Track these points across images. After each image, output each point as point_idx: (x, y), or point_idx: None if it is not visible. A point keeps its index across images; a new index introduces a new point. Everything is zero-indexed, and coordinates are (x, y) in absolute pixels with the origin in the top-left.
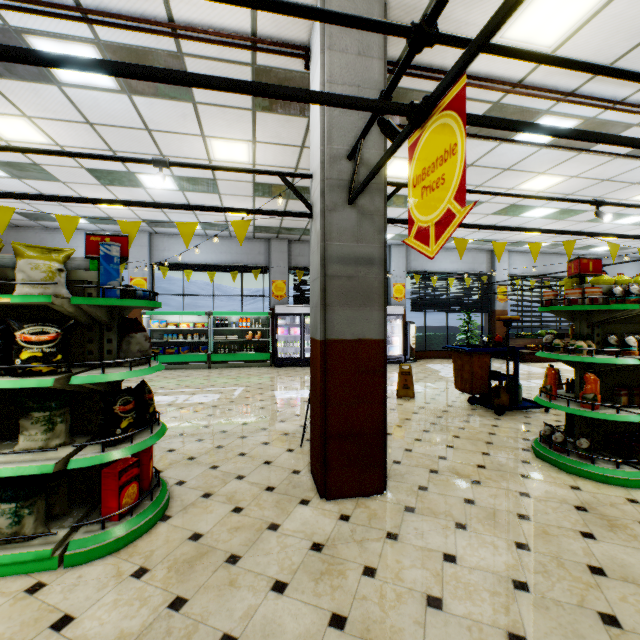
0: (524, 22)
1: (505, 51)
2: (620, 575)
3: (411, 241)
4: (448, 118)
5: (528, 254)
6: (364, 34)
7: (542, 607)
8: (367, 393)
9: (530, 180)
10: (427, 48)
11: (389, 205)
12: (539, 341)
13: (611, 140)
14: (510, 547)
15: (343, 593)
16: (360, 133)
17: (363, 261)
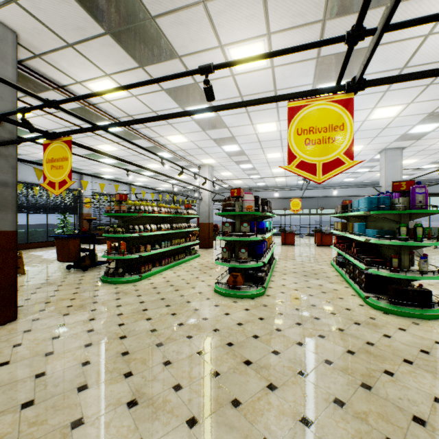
0: (97, 85)
1: (87, 121)
2: (126, 304)
3: (45, 185)
4: (65, 146)
5: (103, 181)
6: (1, 46)
7: (100, 320)
8: (4, 263)
9: (103, 145)
10: (43, 66)
11: None
12: None
13: (122, 160)
14: (89, 312)
15: (4, 357)
16: (4, 113)
17: (0, 184)
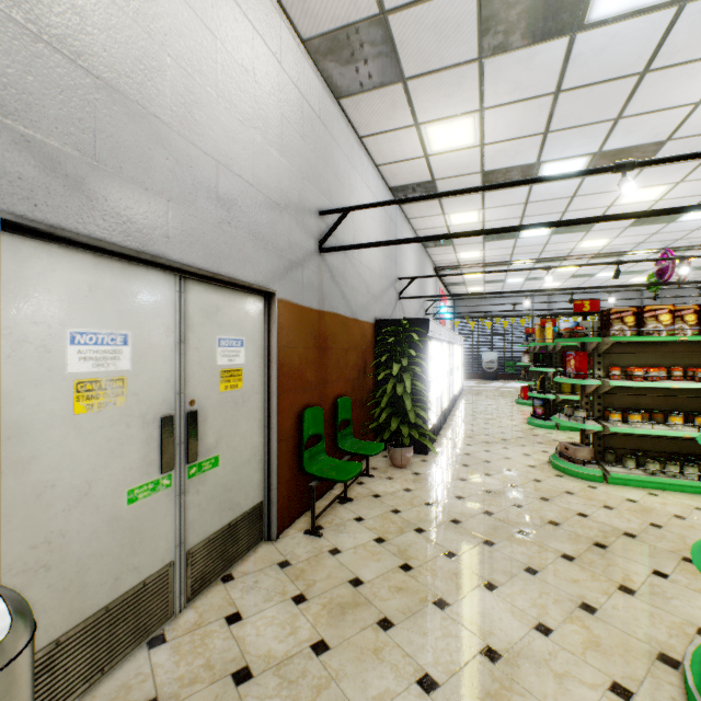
0: None
1: None
2: None
3: None
4: None
5: None
6: None
7: None
8: None
9: None
10: None
11: None
12: None
13: None
14: None
15: None
16: None
17: None
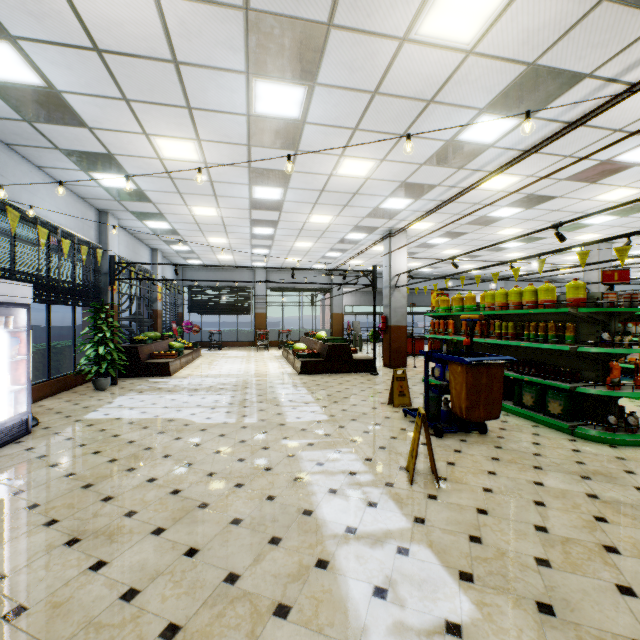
0: None
1: None
2: None
3: None
4: None
5: (126, 232)
6: None
7: None
8: None
9: (365, 160)
10: None
11: (257, 27)
12: (155, 346)
13: None
14: None
15: None
16: None
17: None
